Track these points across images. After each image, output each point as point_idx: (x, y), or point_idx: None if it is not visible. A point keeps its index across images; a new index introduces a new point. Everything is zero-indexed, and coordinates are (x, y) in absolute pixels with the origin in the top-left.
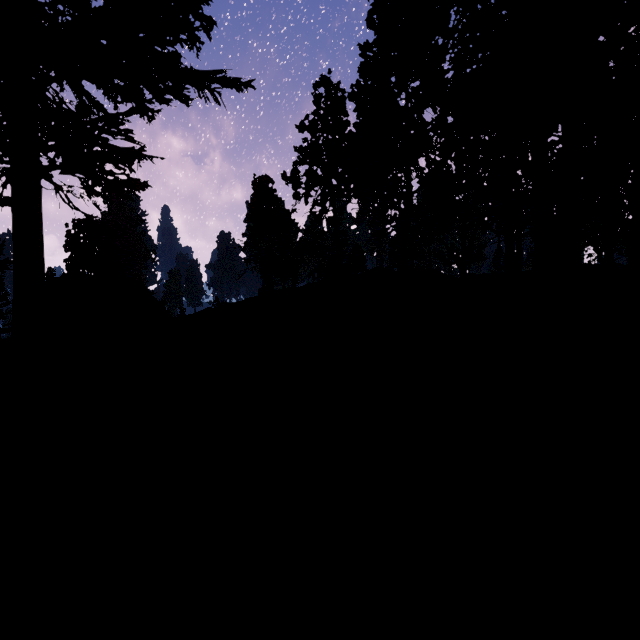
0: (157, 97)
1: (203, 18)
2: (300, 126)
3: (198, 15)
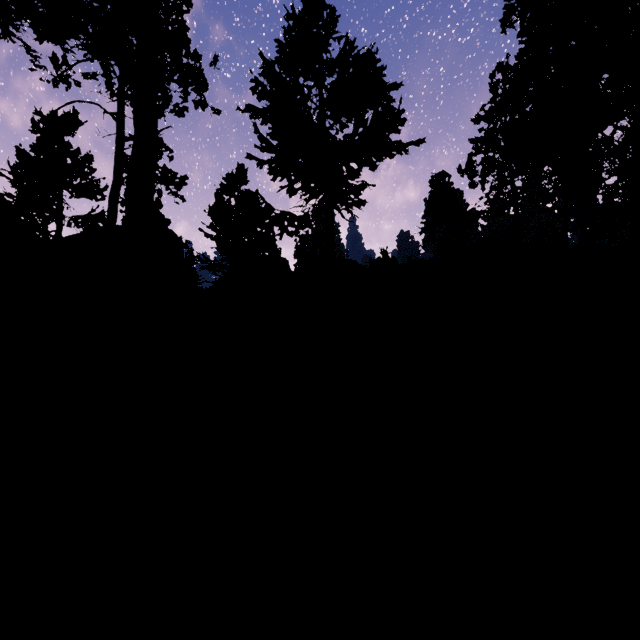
0: (378, 159)
1: (401, 120)
2: (475, 118)
3: (399, 120)
